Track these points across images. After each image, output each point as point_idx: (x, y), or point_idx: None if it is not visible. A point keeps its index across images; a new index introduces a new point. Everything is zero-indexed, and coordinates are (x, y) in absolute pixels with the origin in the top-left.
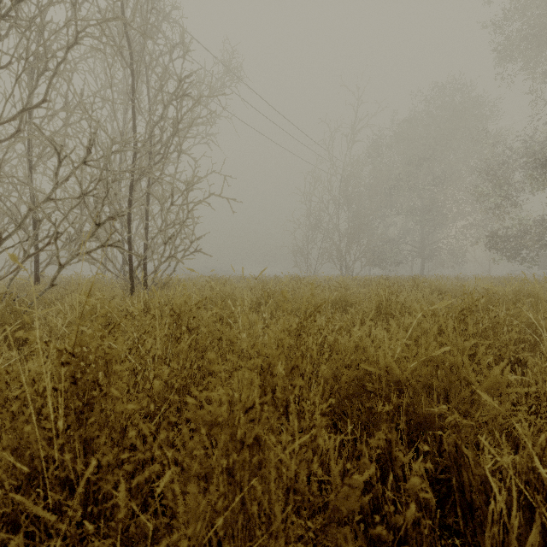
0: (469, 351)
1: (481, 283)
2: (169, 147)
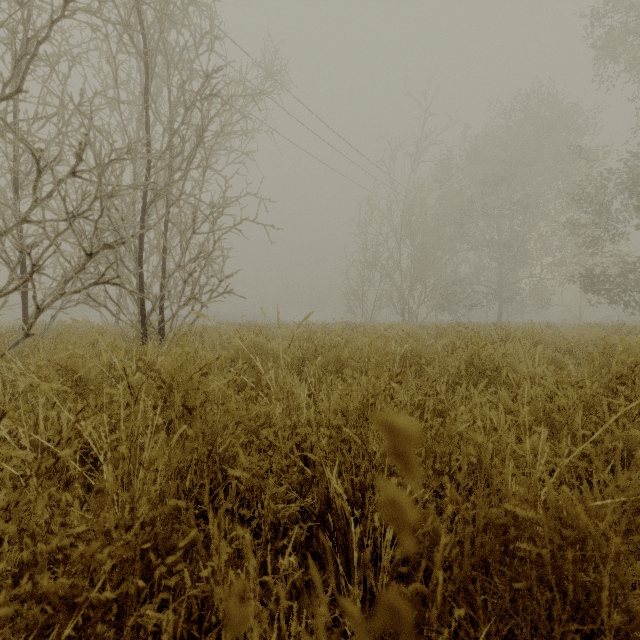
0: None
1: (584, 332)
2: (191, 160)
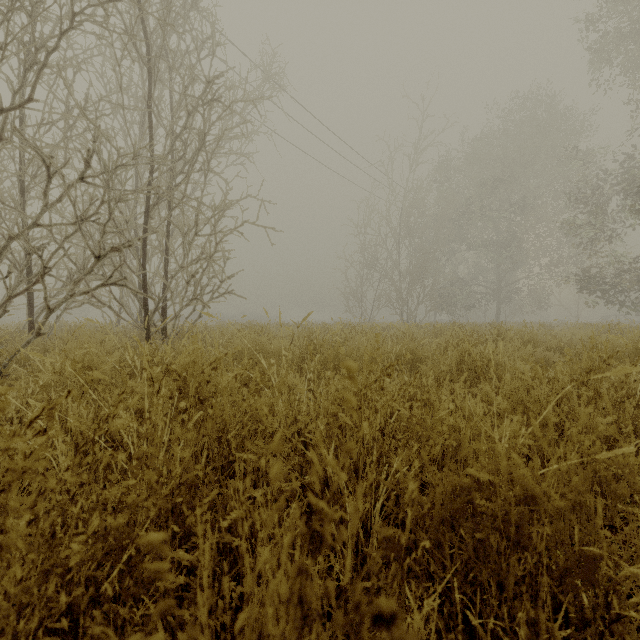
0: (605, 432)
1: (577, 331)
2: (193, 164)
